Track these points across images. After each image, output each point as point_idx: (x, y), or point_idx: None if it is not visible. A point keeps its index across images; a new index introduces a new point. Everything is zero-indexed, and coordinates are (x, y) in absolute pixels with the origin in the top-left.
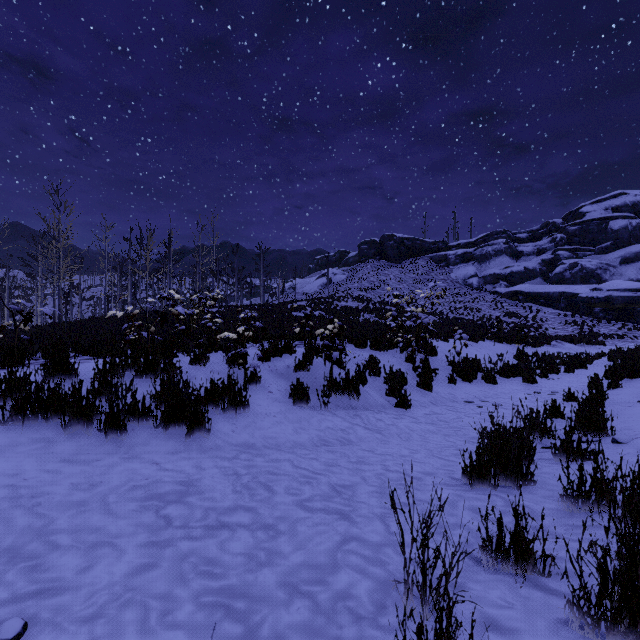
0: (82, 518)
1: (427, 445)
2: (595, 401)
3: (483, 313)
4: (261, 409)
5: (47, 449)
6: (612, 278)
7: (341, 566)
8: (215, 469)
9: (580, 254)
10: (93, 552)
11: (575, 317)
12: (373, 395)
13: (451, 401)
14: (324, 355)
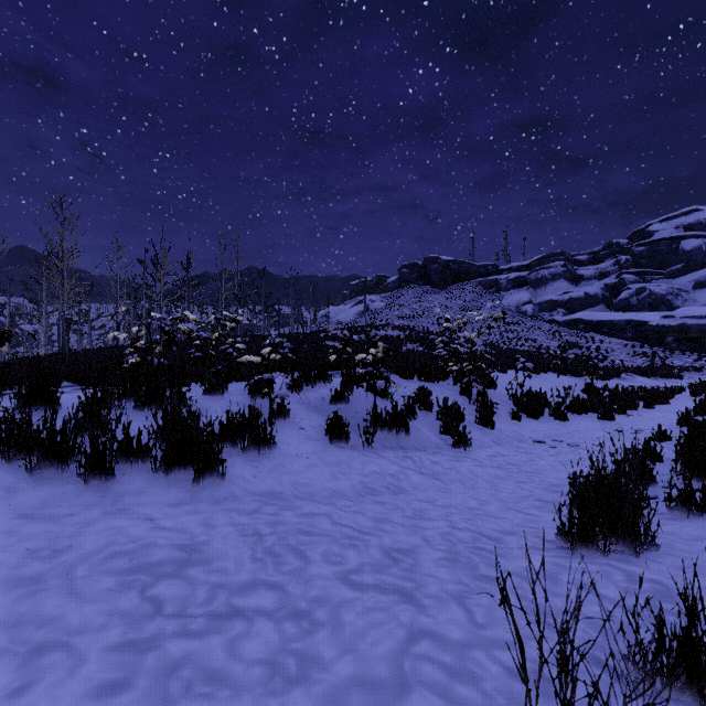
0: (31, 603)
1: (498, 494)
2: (701, 440)
3: (539, 344)
4: (290, 449)
5: (3, 500)
6: (684, 304)
7: (412, 684)
8: (229, 527)
9: (648, 278)
10: (35, 660)
11: (644, 348)
12: (425, 433)
13: (517, 440)
14: (366, 385)
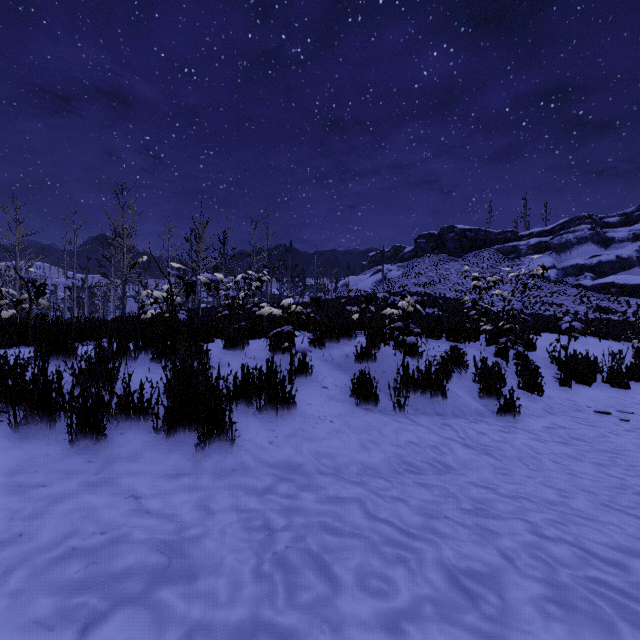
0: None
1: (578, 481)
2: None
3: (566, 308)
4: (312, 410)
5: None
6: None
7: None
8: (231, 514)
9: None
10: None
11: None
12: (463, 397)
13: (574, 410)
14: (394, 342)
